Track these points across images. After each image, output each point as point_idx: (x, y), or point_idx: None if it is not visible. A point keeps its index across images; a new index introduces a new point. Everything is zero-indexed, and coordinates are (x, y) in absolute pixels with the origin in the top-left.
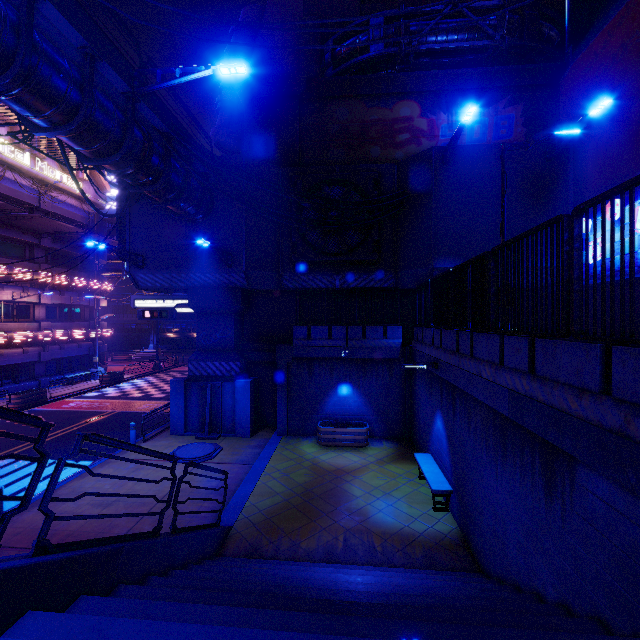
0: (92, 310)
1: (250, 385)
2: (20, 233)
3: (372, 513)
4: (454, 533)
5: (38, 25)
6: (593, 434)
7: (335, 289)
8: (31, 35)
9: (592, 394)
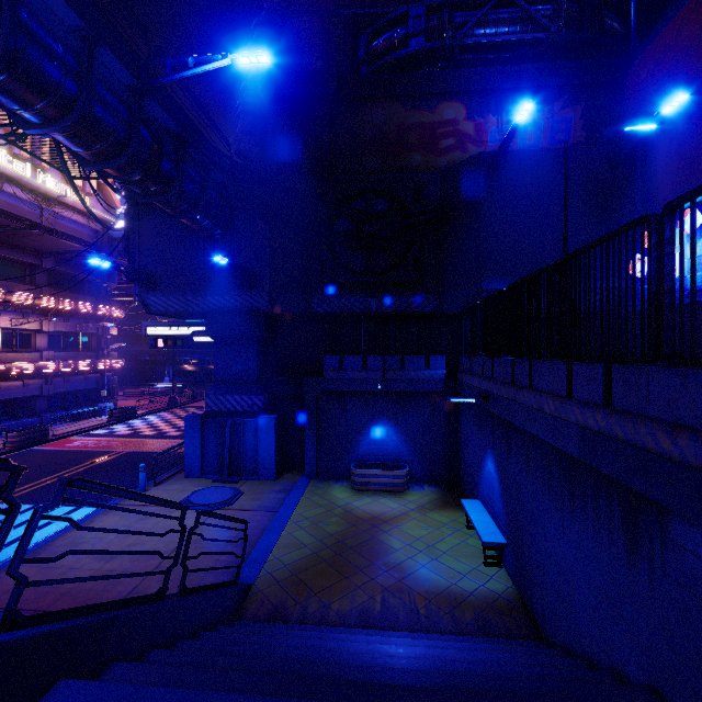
0: (100, 339)
1: (274, 422)
2: (20, 253)
3: (414, 569)
4: (509, 593)
5: (27, 3)
6: (694, 480)
7: (370, 314)
8: (17, 11)
9: (691, 431)
